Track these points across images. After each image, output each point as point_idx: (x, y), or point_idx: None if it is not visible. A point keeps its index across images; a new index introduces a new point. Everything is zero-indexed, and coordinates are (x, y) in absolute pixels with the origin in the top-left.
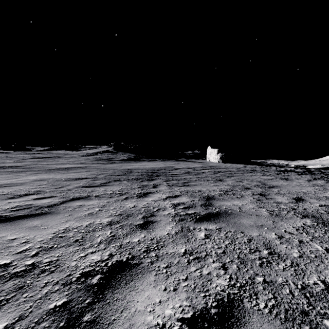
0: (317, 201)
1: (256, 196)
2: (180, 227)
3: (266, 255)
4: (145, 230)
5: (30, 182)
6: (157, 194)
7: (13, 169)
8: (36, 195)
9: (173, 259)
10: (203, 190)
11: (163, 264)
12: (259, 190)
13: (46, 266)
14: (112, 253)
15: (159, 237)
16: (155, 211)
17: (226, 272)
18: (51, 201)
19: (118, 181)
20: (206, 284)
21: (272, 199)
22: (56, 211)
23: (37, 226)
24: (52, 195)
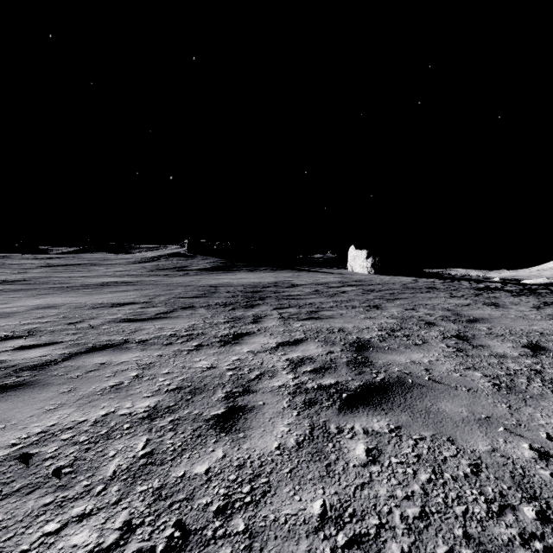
0: None
1: (451, 341)
2: (307, 425)
3: (534, 524)
4: (226, 435)
5: (26, 312)
6: (260, 336)
7: (5, 286)
8: (23, 340)
9: (293, 547)
10: (347, 329)
11: None
12: (453, 328)
13: None
14: (134, 518)
15: (257, 459)
16: (253, 378)
17: None
18: (46, 353)
19: (189, 308)
20: None
21: (485, 347)
22: (45, 379)
23: None
24: (55, 340)
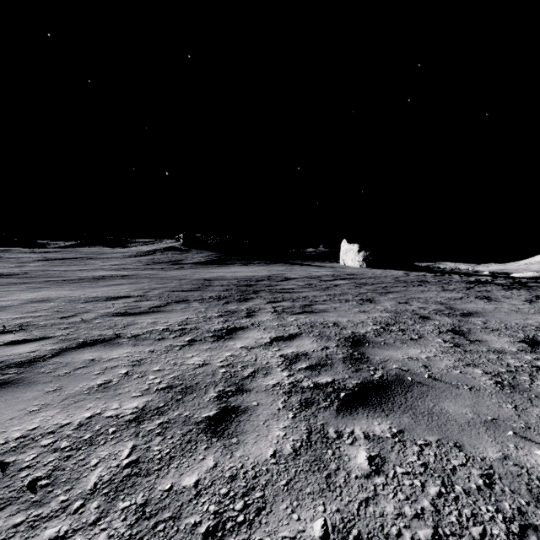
0: None
1: (447, 336)
2: (303, 429)
3: None
4: (218, 441)
5: (19, 305)
6: (254, 331)
7: (1, 279)
8: (13, 334)
9: None
10: (342, 323)
11: None
12: (447, 323)
13: None
14: None
15: (251, 469)
16: (247, 376)
17: None
18: (35, 349)
19: (183, 302)
20: None
21: (482, 342)
22: (31, 377)
23: None
24: (46, 334)
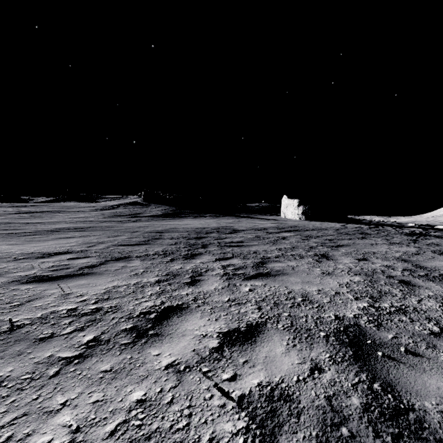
0: None
1: None
2: None
3: None
4: None
5: None
6: (195, 315)
7: None
8: None
9: None
10: (313, 297)
11: None
12: None
13: None
14: None
15: None
16: None
17: None
18: None
19: (123, 260)
20: None
21: None
22: None
23: None
24: None
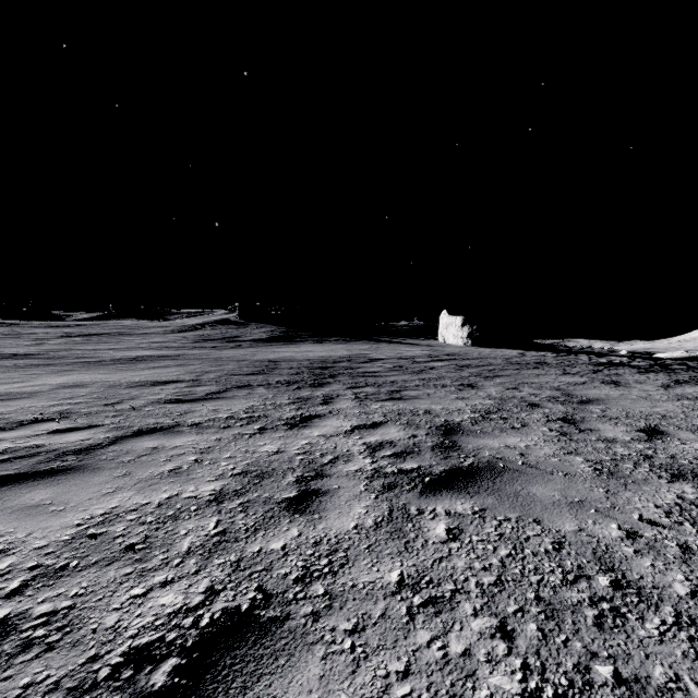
0: (696, 436)
1: (555, 425)
2: (385, 508)
3: (606, 590)
4: (301, 516)
5: (50, 391)
6: (332, 419)
7: (18, 360)
8: (56, 423)
9: (371, 606)
10: (435, 411)
11: (345, 623)
12: (560, 411)
13: (37, 626)
14: (216, 585)
15: (334, 537)
16: (326, 462)
17: (513, 647)
18: (88, 437)
19: (246, 387)
20: (461, 688)
21: (593, 431)
22: (94, 464)
23: (40, 506)
24: (94, 423)
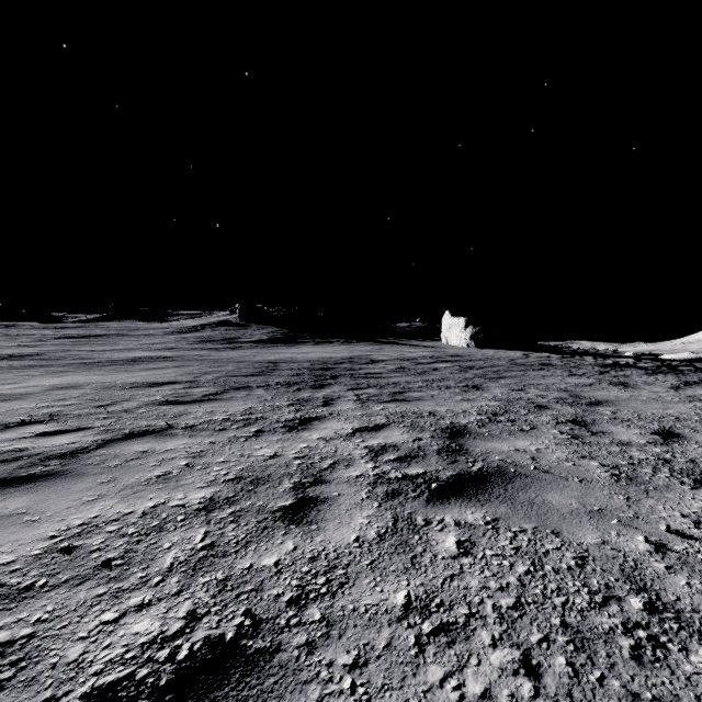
0: None
1: (565, 427)
2: (389, 517)
3: (640, 614)
4: (297, 527)
5: (42, 393)
6: (332, 421)
7: (13, 362)
8: (44, 425)
9: (374, 634)
10: (439, 413)
11: (345, 656)
12: (569, 412)
13: None
14: (198, 608)
15: (333, 552)
16: (326, 467)
17: (540, 686)
18: (75, 440)
19: (244, 389)
20: None
21: (606, 434)
22: (78, 469)
23: (14, 516)
24: (83, 425)
